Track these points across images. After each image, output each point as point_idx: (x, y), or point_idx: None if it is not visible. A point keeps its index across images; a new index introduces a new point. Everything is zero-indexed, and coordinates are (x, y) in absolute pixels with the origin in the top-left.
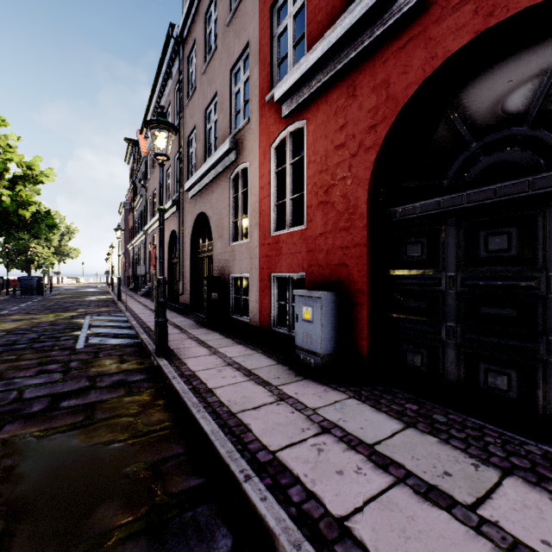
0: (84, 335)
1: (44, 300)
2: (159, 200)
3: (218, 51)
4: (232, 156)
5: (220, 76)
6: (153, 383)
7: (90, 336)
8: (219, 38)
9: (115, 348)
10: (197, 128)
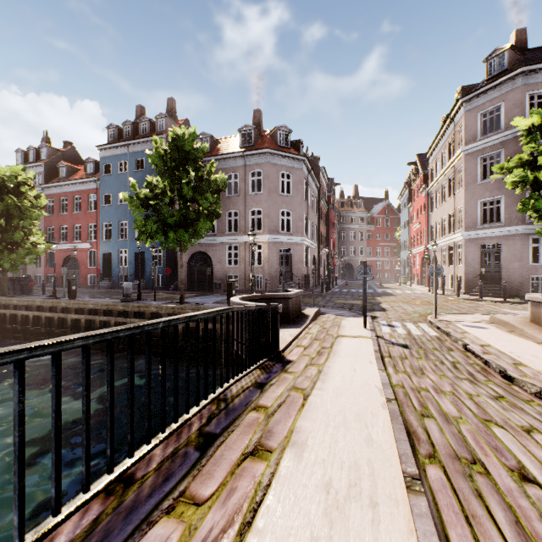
0: None
1: None
2: None
3: None
4: None
5: None
6: None
7: None
8: None
9: None
10: None
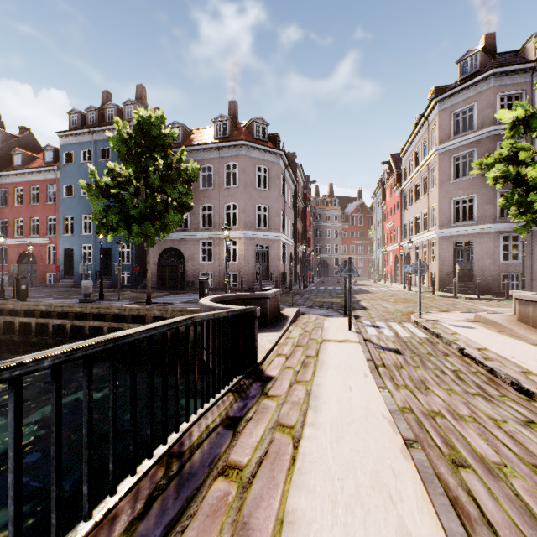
0: None
1: None
2: None
3: None
4: None
5: None
6: None
7: None
8: None
9: None
10: None
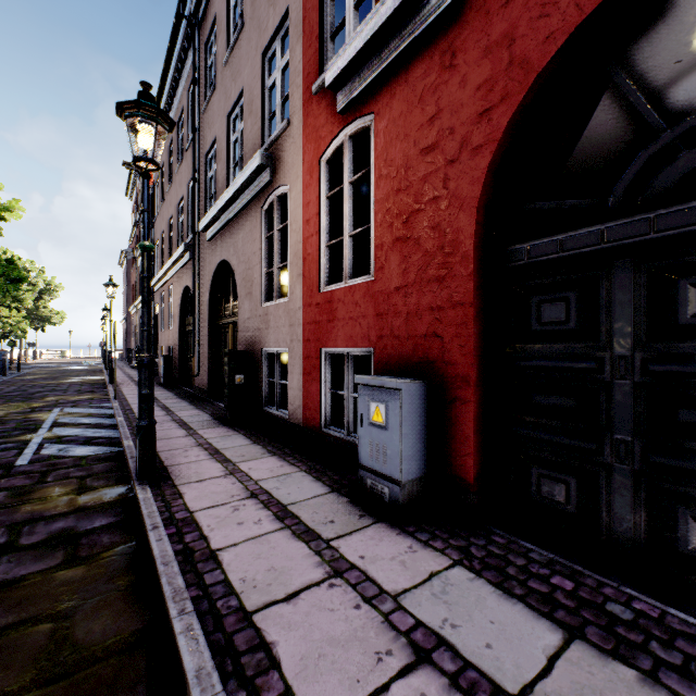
0: (37, 440)
1: (3, 383)
2: (168, 246)
3: (246, 29)
4: (264, 177)
5: (248, 64)
6: (119, 535)
7: (47, 443)
8: (247, 10)
9: (78, 463)
10: (217, 143)
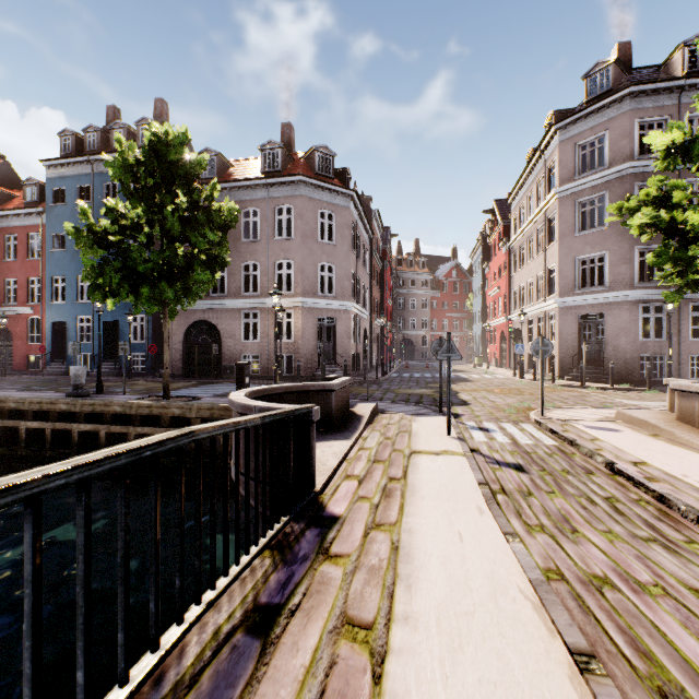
0: None
1: None
2: None
3: None
4: None
5: None
6: None
7: None
8: None
9: None
10: None
